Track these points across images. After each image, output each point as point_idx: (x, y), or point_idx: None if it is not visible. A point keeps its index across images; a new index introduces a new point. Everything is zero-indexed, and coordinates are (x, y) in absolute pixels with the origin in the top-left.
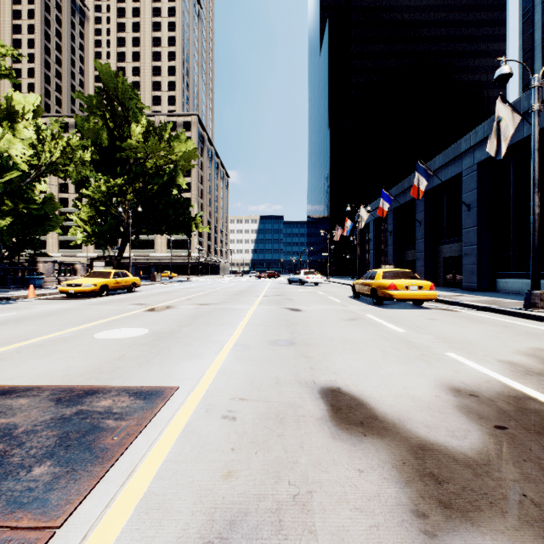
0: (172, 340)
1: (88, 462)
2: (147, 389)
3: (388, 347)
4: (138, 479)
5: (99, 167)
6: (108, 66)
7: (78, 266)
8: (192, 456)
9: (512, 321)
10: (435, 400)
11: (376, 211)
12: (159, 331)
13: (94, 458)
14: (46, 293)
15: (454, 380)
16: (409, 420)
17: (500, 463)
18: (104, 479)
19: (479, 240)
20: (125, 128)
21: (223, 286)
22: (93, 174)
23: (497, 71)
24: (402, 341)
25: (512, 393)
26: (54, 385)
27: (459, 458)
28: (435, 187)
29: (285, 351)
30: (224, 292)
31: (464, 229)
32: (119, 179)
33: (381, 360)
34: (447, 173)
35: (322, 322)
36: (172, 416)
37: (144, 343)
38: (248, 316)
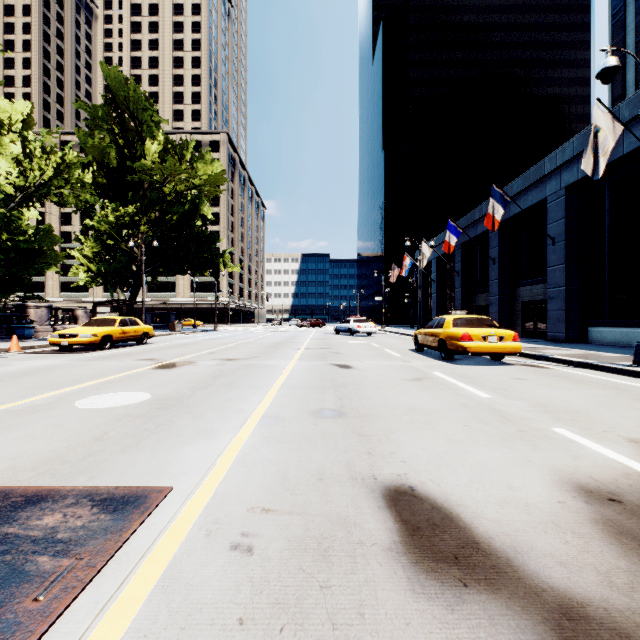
0: (180, 409)
1: None
2: (123, 493)
3: (472, 419)
4: None
5: (106, 192)
6: (117, 70)
7: (79, 312)
8: (167, 639)
9: (622, 381)
10: (561, 510)
11: (441, 247)
12: (164, 397)
13: None
14: (34, 346)
15: (577, 473)
16: (530, 550)
17: None
18: None
19: (567, 281)
20: (138, 146)
21: (257, 336)
22: (95, 199)
23: (601, 64)
24: (488, 410)
25: None
26: None
27: (639, 639)
28: (512, 217)
29: (331, 426)
30: (257, 344)
31: (548, 268)
32: (130, 207)
33: (465, 440)
34: (527, 200)
35: (380, 383)
36: (150, 545)
37: (139, 415)
38: (284, 375)
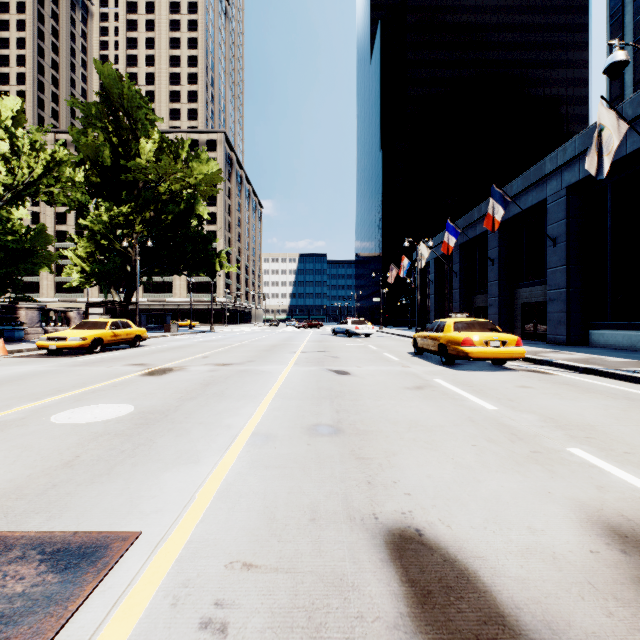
0: (163, 426)
1: None
2: (80, 542)
3: (480, 437)
4: None
5: (100, 191)
6: (110, 67)
7: (72, 314)
8: None
9: (632, 390)
10: (595, 564)
11: (439, 247)
12: (148, 410)
13: None
14: (22, 349)
15: (605, 509)
16: (568, 628)
17: None
18: None
19: (568, 283)
20: (132, 144)
21: (253, 338)
22: (86, 198)
23: (608, 59)
24: (496, 425)
25: None
26: None
27: None
28: (512, 217)
29: (327, 446)
30: (253, 347)
31: (549, 269)
32: (124, 207)
33: (475, 465)
34: (527, 201)
35: (379, 392)
36: (100, 622)
37: (118, 432)
38: (279, 383)
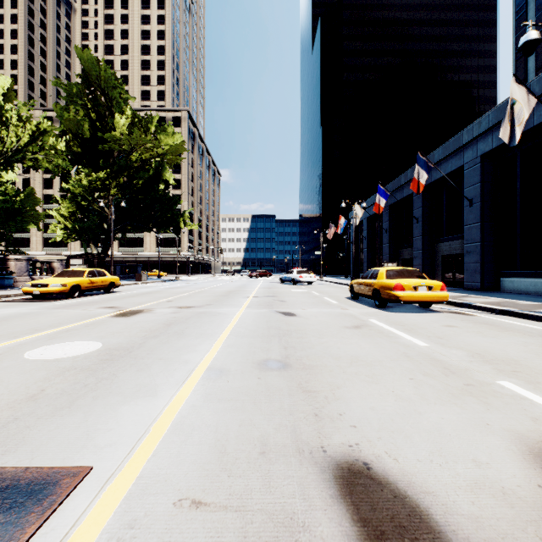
0: (126, 361)
1: None
2: (30, 478)
3: (416, 371)
4: None
5: (80, 159)
6: (89, 52)
7: (56, 264)
8: None
9: None
10: None
11: (371, 208)
12: (114, 347)
13: None
14: (10, 294)
15: None
16: None
17: None
18: None
19: (483, 237)
20: (108, 119)
21: (212, 285)
22: (67, 163)
23: (523, 38)
24: (429, 360)
25: None
26: None
27: None
28: (434, 182)
29: (276, 380)
30: (211, 293)
31: (466, 226)
32: (101, 173)
33: (414, 397)
34: (447, 167)
35: (322, 331)
36: None
37: (84, 367)
38: (233, 323)
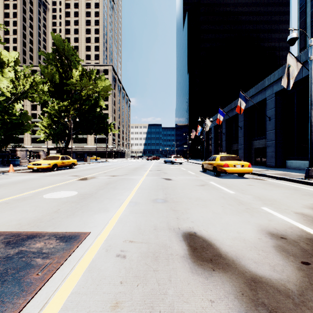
0: (91, 199)
1: (15, 295)
2: (69, 234)
3: (225, 203)
4: (49, 310)
5: (53, 95)
6: (59, 36)
7: (41, 153)
8: (91, 288)
9: (299, 186)
10: (259, 242)
11: (215, 121)
12: (84, 193)
13: (20, 291)
14: (20, 169)
15: (269, 226)
16: (243, 257)
17: (310, 294)
18: (23, 310)
19: (276, 138)
20: (69, 72)
21: (126, 164)
22: (49, 99)
23: (289, 36)
24: (233, 199)
25: (308, 236)
26: (8, 231)
27: (281, 289)
28: (250, 107)
29: (161, 206)
30: (126, 168)
31: (267, 131)
32: (65, 102)
33: (221, 213)
34: (257, 99)
35: (184, 187)
36: (82, 254)
37: (73, 201)
38: (139, 183)
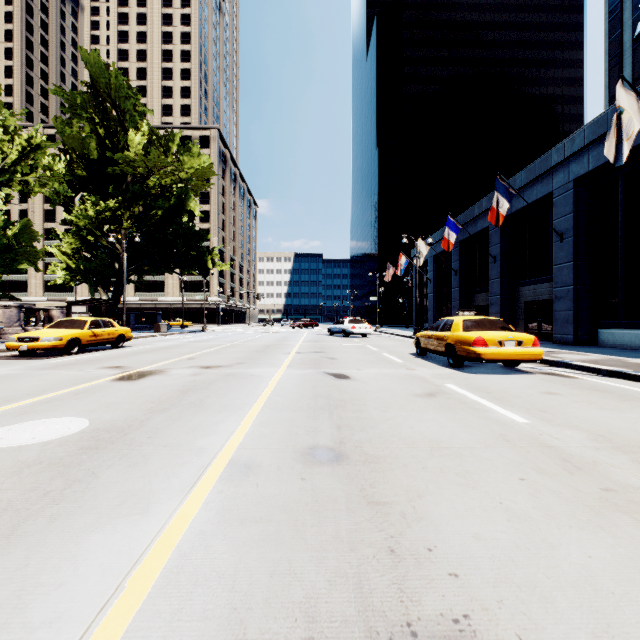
0: (116, 450)
1: None
2: None
3: (525, 465)
4: None
5: (86, 185)
6: (96, 55)
7: (55, 313)
8: None
9: None
10: None
11: (437, 245)
12: (105, 426)
13: None
14: None
15: None
16: None
17: None
18: None
19: (576, 280)
20: (120, 137)
21: (246, 338)
22: (65, 188)
23: None
24: (539, 446)
25: None
26: None
27: None
28: (515, 213)
29: (327, 482)
30: (244, 348)
31: (555, 266)
32: (111, 201)
33: (535, 514)
34: (531, 195)
35: (385, 401)
36: None
37: (53, 461)
38: (269, 389)
